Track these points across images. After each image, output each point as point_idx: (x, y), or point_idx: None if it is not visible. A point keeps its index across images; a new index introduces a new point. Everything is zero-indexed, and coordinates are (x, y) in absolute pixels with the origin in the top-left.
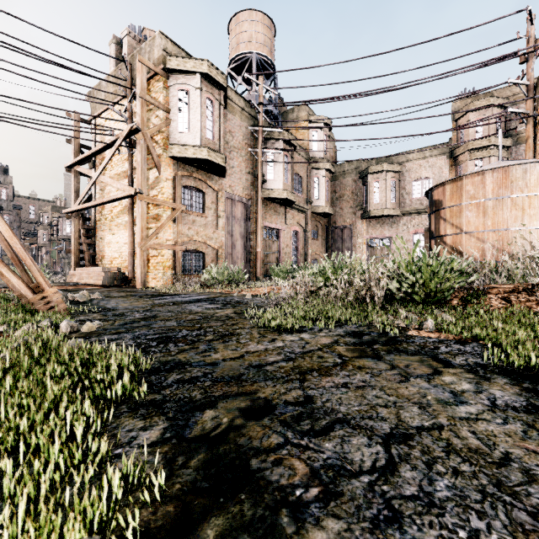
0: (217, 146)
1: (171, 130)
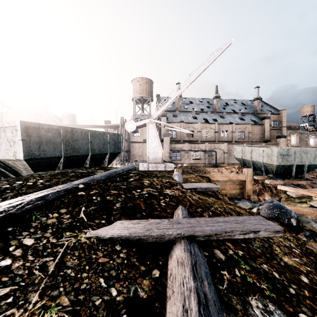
0: (298, 143)
1: (291, 142)
